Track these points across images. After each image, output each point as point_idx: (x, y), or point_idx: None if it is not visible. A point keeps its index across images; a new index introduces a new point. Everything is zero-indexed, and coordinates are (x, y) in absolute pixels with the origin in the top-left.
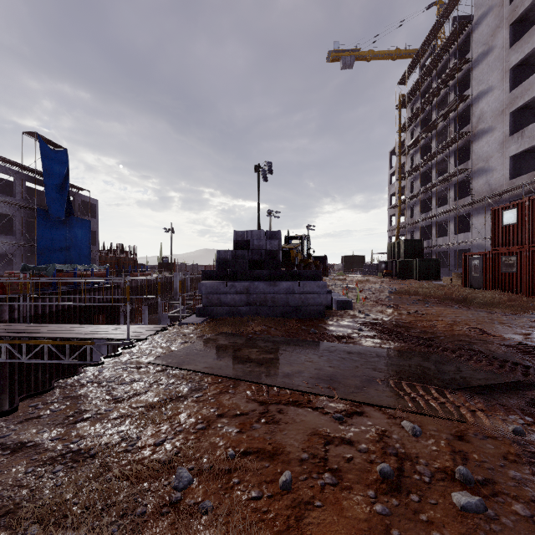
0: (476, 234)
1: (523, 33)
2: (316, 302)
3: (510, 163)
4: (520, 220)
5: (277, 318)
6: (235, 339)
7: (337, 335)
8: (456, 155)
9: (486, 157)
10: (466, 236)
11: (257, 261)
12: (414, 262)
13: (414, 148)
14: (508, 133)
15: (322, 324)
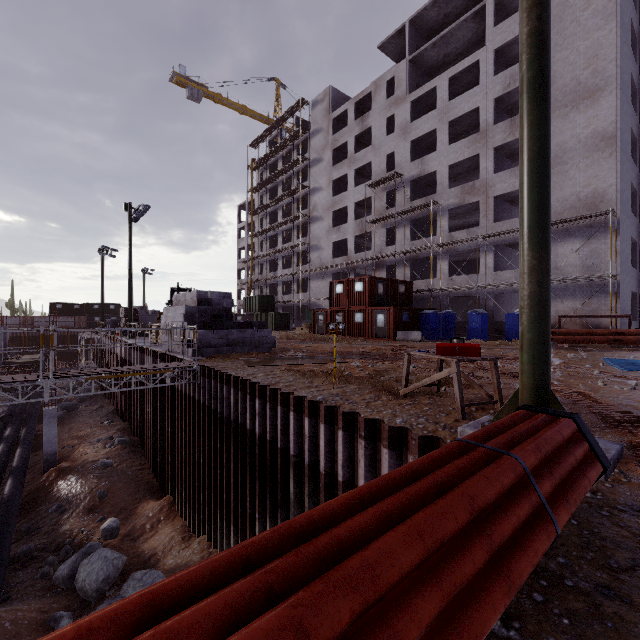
0: (312, 294)
1: (339, 159)
2: (267, 342)
3: (332, 247)
4: (345, 291)
5: (252, 352)
6: (258, 359)
7: (296, 355)
8: (298, 229)
9: (318, 238)
10: (306, 295)
11: (215, 315)
12: (270, 315)
13: (263, 211)
14: (332, 225)
15: (279, 353)
